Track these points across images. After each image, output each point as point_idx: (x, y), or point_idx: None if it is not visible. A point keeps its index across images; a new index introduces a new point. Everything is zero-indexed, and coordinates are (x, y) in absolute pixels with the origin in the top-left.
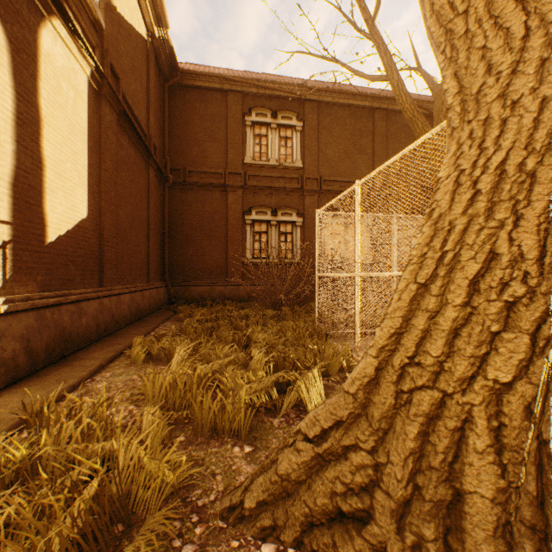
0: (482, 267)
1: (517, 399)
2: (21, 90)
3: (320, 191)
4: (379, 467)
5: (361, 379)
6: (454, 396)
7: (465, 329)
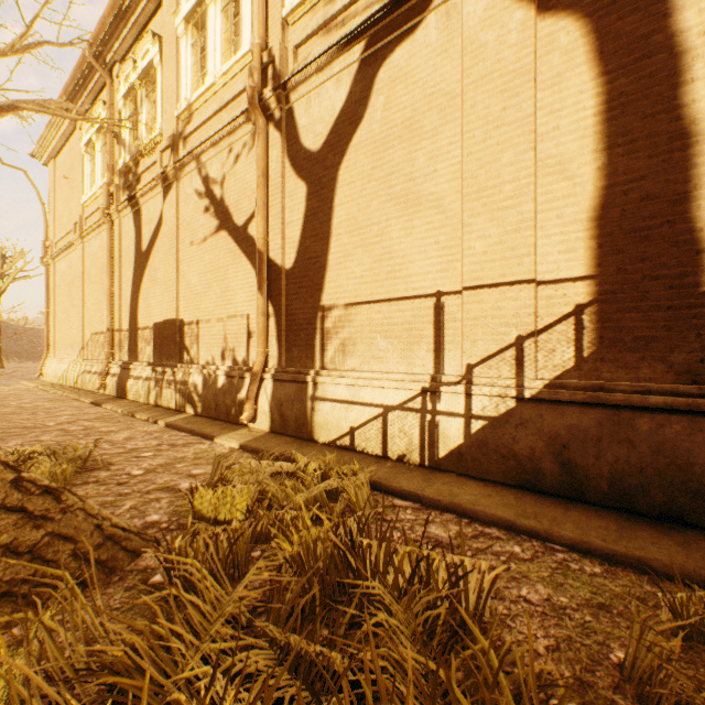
0: None
1: None
2: (617, 62)
3: None
4: None
5: None
6: None
7: None
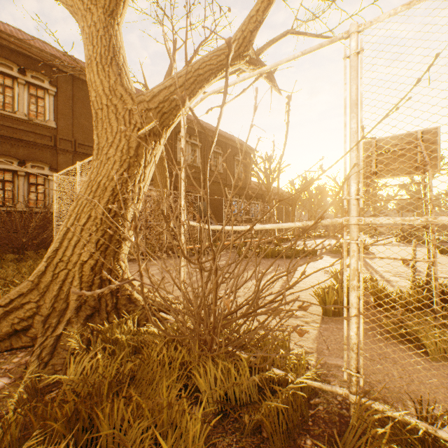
0: (87, 221)
1: (88, 265)
2: None
3: (75, 152)
4: (40, 306)
5: (38, 273)
6: (72, 270)
7: (79, 244)
